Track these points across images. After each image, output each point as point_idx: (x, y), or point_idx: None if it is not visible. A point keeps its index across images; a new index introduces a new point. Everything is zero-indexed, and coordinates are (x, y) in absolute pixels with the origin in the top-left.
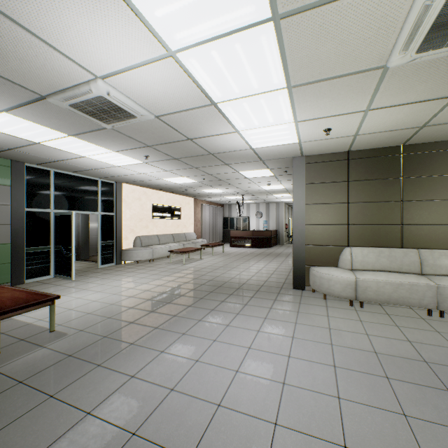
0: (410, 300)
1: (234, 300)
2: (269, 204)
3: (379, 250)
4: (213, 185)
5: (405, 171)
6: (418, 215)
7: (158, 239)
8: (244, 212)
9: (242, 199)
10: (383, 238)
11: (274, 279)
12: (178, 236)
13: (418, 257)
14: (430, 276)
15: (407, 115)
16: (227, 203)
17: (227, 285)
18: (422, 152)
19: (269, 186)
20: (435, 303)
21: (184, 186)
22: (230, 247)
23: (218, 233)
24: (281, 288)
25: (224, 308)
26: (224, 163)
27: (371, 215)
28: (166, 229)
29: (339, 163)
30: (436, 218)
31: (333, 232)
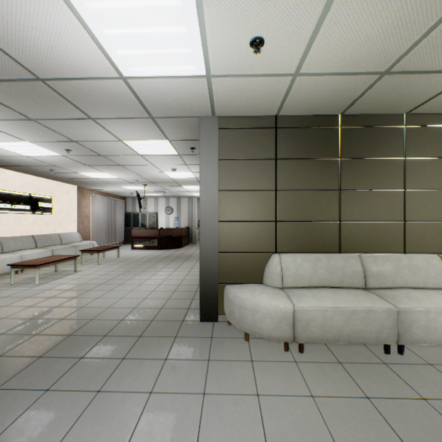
0: (366, 335)
1: (79, 379)
2: (180, 199)
3: (315, 257)
4: (95, 165)
5: (344, 149)
6: (357, 208)
7: (0, 244)
8: (152, 207)
9: (144, 189)
10: (319, 240)
11: (174, 302)
12: (45, 238)
13: (361, 265)
14: (377, 290)
15: (386, 30)
16: (130, 195)
17: (86, 330)
18: (362, 127)
19: (176, 173)
20: (395, 335)
21: (44, 163)
22: (132, 249)
23: (117, 232)
24: (181, 323)
25: (33, 423)
26: (85, 115)
27: (304, 209)
28: (21, 228)
29: (264, 132)
30: (376, 213)
31: (257, 233)
